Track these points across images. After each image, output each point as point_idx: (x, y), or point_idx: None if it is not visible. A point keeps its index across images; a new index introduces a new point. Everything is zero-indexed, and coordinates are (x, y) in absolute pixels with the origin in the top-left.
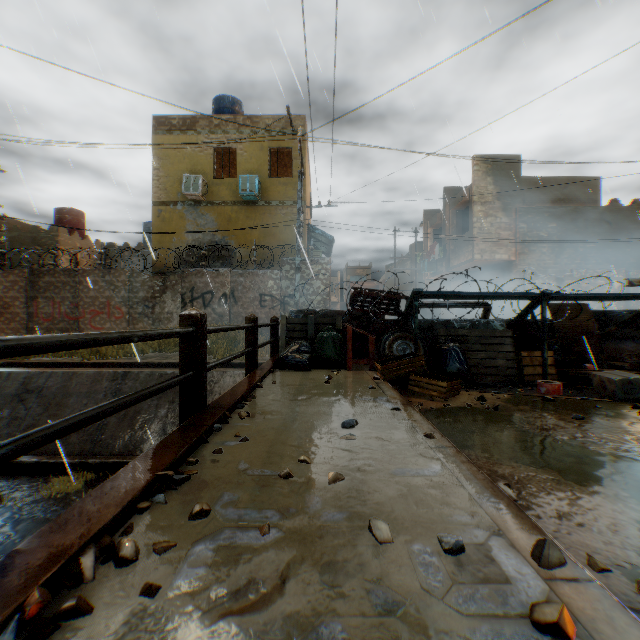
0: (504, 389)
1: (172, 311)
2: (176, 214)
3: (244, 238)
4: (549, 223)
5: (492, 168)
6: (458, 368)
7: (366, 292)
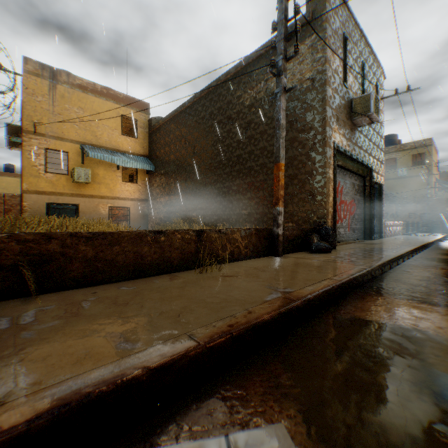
0: None
1: None
2: None
3: (399, 191)
4: None
5: None
6: None
7: None
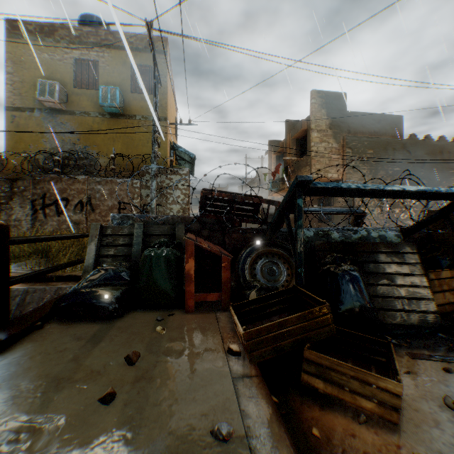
0: (436, 341)
1: (21, 218)
2: (33, 121)
3: (106, 149)
4: (368, 150)
5: (326, 102)
6: (361, 306)
7: (220, 193)
